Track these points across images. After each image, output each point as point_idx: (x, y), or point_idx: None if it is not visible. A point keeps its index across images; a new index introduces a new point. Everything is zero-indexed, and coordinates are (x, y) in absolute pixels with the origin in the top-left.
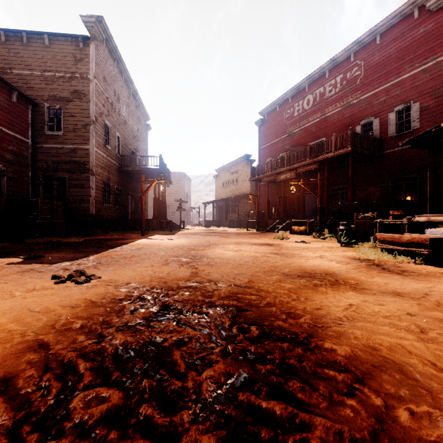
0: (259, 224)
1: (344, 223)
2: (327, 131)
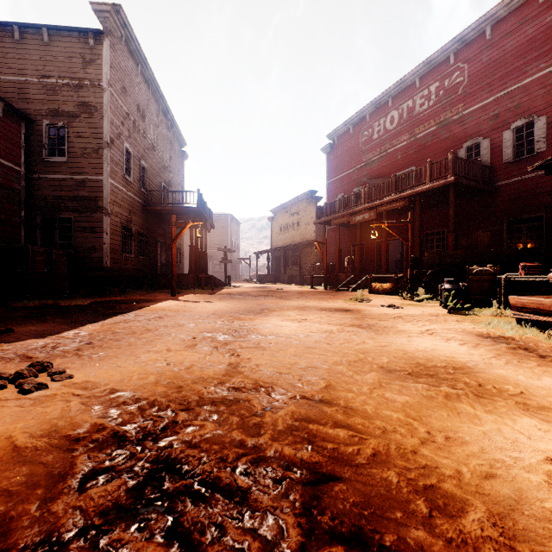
0: (328, 280)
1: (451, 279)
2: (418, 158)
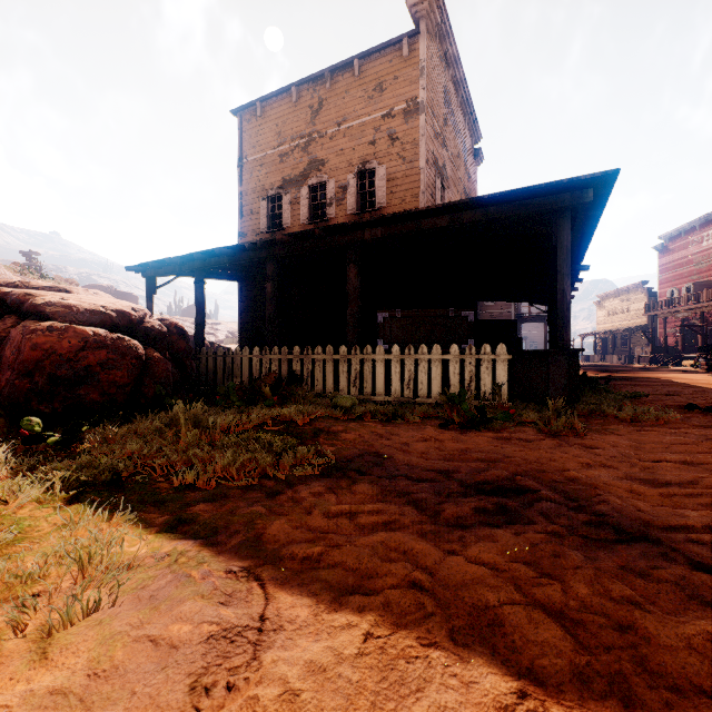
0: (655, 359)
1: (702, 358)
2: None
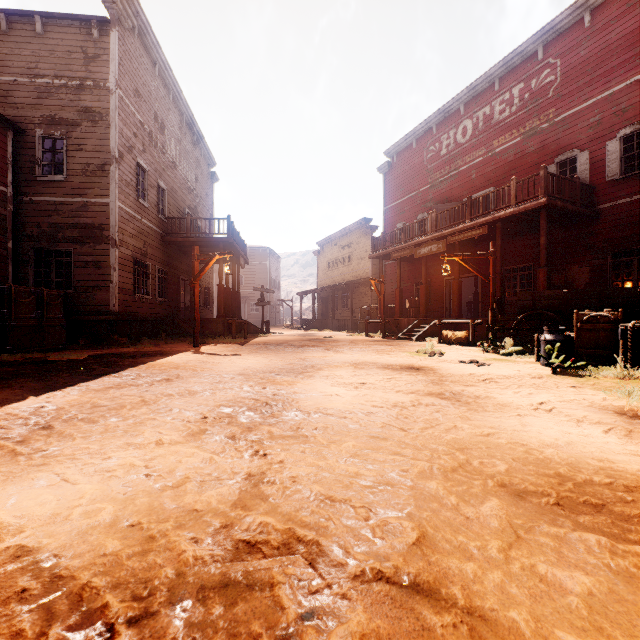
0: (386, 326)
1: (553, 328)
2: (497, 177)
